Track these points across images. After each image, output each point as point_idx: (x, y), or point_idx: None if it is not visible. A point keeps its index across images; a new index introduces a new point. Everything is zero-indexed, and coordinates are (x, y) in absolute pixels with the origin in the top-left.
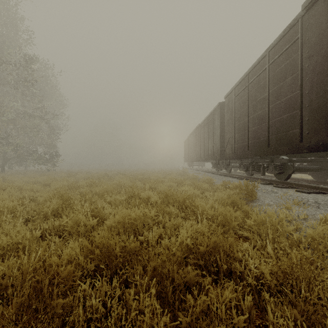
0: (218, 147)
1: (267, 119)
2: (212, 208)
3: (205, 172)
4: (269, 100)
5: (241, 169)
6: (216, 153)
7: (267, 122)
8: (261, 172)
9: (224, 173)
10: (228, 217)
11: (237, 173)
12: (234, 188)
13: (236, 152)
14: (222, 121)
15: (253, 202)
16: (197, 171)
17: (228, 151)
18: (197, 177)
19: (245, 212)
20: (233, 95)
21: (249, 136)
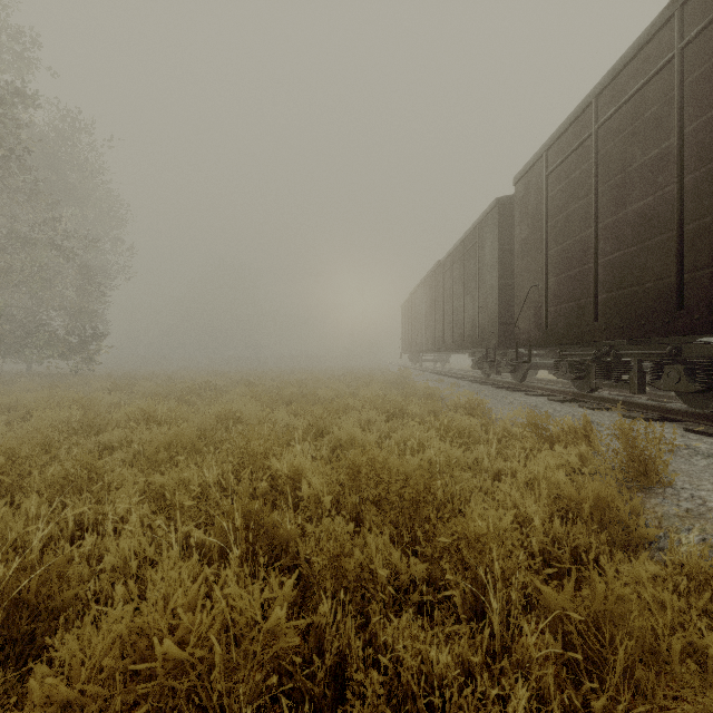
0: (492, 316)
1: (675, 219)
2: (518, 520)
3: (455, 379)
4: (683, 158)
5: (563, 374)
6: (488, 331)
7: (675, 229)
8: (631, 386)
9: (506, 382)
10: (673, 652)
11: (535, 381)
12: (568, 437)
13: (550, 328)
14: (505, 246)
15: (659, 498)
16: (432, 375)
17: (524, 326)
18: (437, 393)
19: (696, 582)
20: (544, 169)
21: (599, 278)
